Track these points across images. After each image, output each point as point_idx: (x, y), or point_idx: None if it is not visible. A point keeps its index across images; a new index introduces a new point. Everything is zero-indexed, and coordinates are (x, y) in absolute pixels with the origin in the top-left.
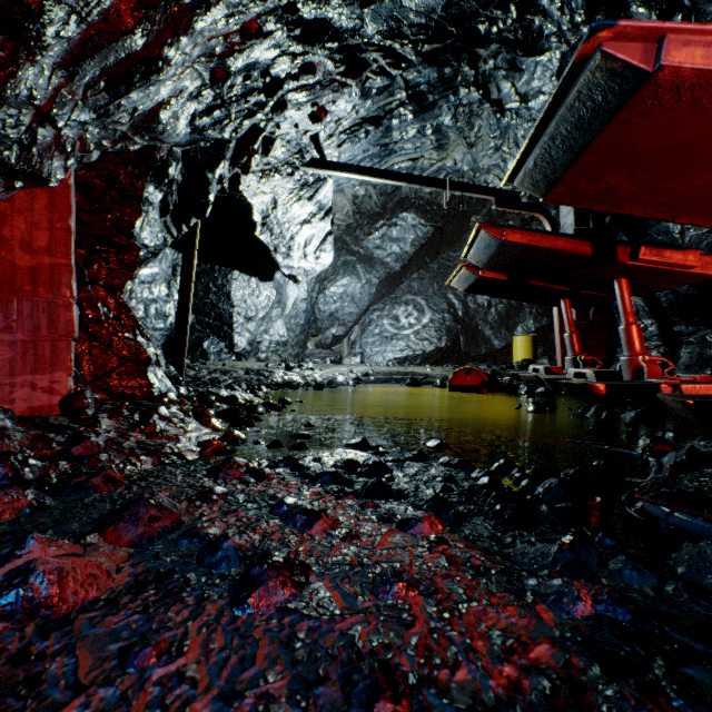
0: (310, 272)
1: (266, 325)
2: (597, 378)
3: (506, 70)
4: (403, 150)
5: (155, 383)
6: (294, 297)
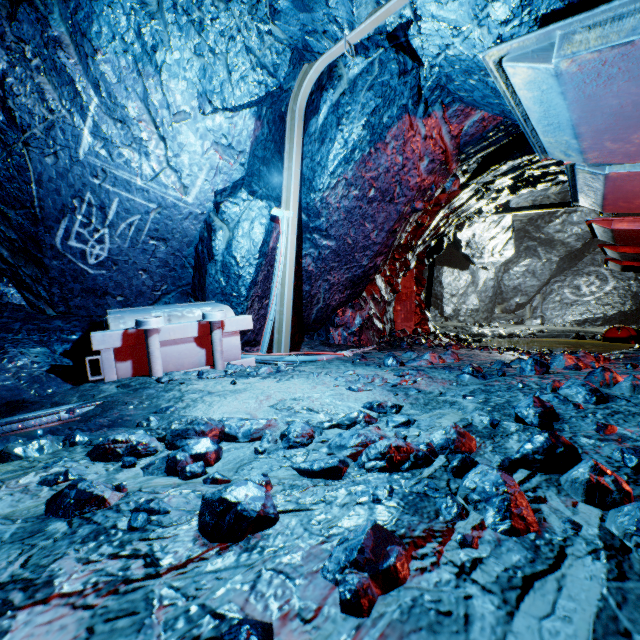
0: (496, 262)
1: (463, 298)
2: None
3: None
4: None
5: (430, 327)
6: (483, 278)
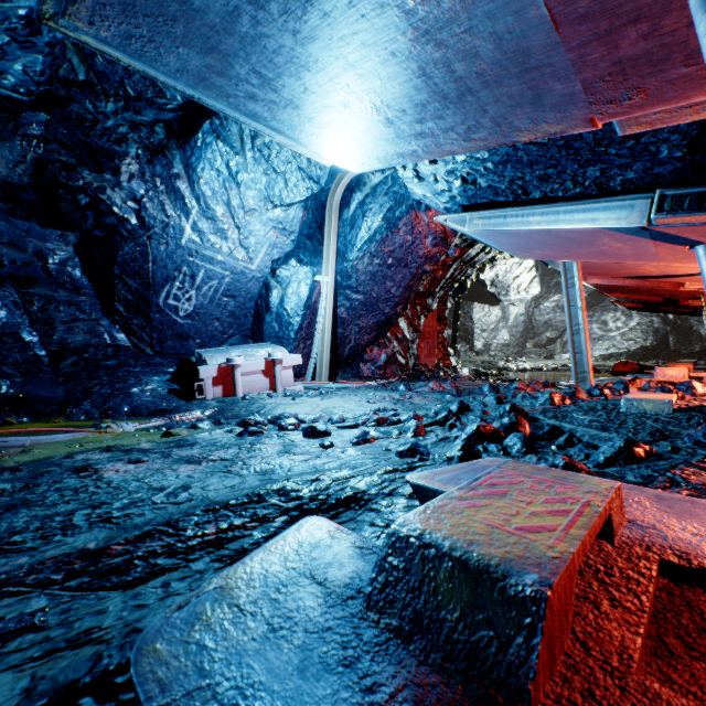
0: (523, 299)
1: (494, 333)
2: None
3: None
4: None
5: (452, 362)
6: (514, 313)
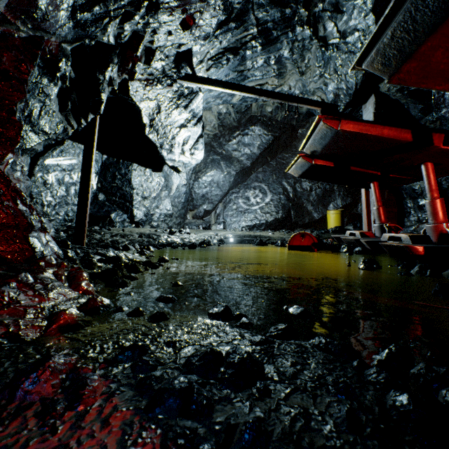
0: (188, 164)
1: (157, 202)
2: (413, 241)
3: (331, 12)
4: (253, 77)
5: (37, 247)
6: (177, 183)
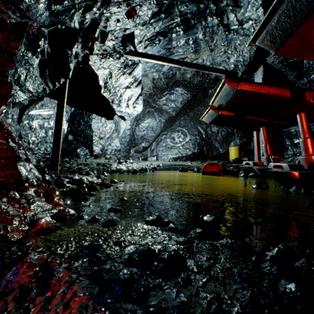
0: (131, 114)
1: (110, 141)
2: (291, 168)
3: (232, 6)
4: (177, 52)
5: (23, 173)
6: (123, 128)
